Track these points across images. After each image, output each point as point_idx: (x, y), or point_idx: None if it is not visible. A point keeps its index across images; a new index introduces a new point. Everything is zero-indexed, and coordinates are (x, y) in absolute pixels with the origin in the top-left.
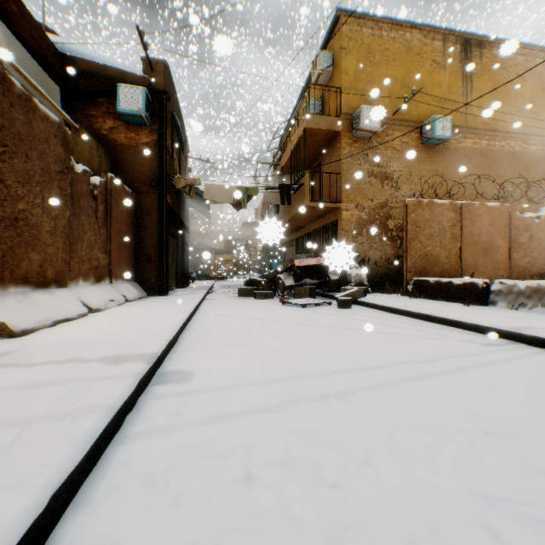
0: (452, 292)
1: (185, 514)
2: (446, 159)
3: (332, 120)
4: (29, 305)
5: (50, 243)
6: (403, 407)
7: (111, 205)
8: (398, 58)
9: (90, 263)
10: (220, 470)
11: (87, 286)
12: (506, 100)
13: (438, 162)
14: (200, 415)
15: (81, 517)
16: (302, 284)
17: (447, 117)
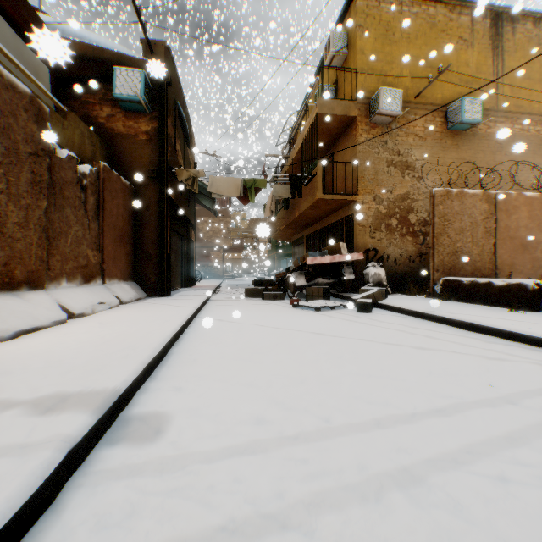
0: (492, 294)
1: None
2: (474, 146)
3: (347, 105)
4: None
5: (19, 237)
6: (527, 521)
7: (104, 197)
8: (420, 35)
9: (77, 261)
10: None
11: (72, 287)
12: (541, 79)
13: (465, 149)
14: (157, 533)
15: None
16: (315, 284)
17: (476, 99)
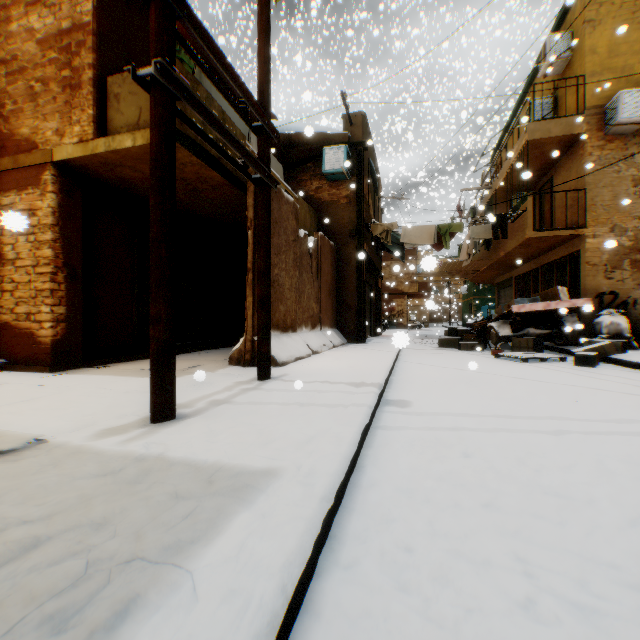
0: None
1: (429, 460)
2: None
3: (569, 121)
4: (281, 344)
5: (288, 297)
6: (623, 449)
7: (321, 260)
8: None
9: (308, 312)
10: (446, 450)
11: (306, 332)
12: None
13: None
14: (425, 425)
15: (372, 450)
16: (523, 335)
17: None
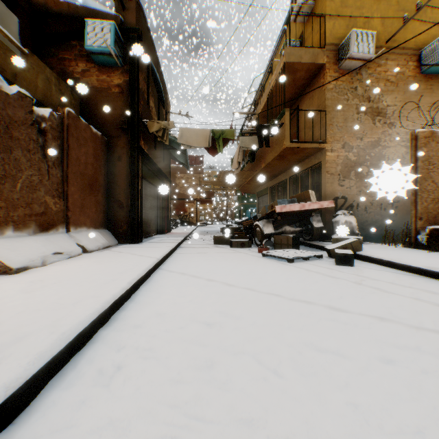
0: None
1: None
2: None
3: (315, 52)
4: None
5: None
6: None
7: (69, 144)
8: None
9: (30, 208)
10: None
11: (21, 237)
12: None
13: (438, 93)
14: None
15: None
16: (282, 232)
17: None
